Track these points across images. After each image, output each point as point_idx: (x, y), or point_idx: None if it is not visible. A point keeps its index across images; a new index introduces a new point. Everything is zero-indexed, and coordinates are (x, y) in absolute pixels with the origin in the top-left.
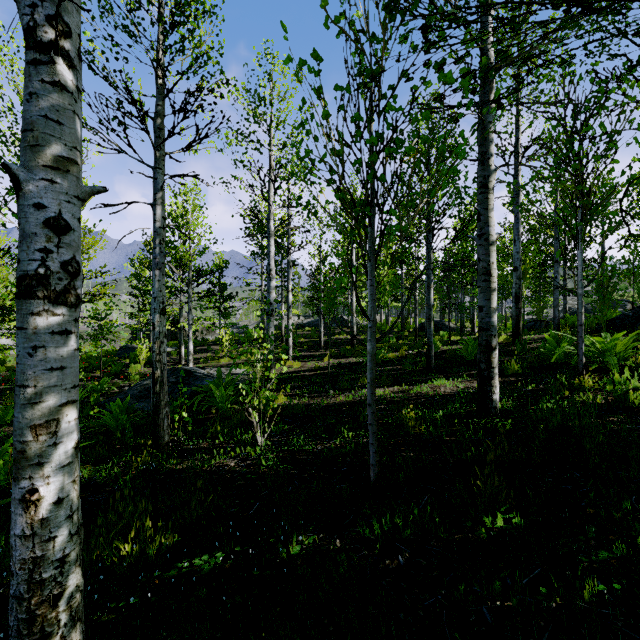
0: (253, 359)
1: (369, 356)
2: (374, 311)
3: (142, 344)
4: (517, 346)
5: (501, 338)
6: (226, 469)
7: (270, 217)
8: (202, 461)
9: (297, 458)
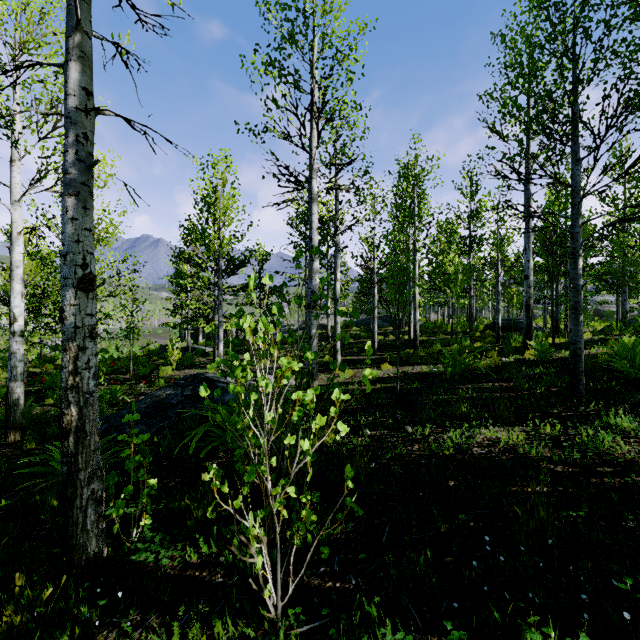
0: None
1: None
2: None
3: (173, 344)
4: None
5: None
6: None
7: (312, 175)
8: None
9: None
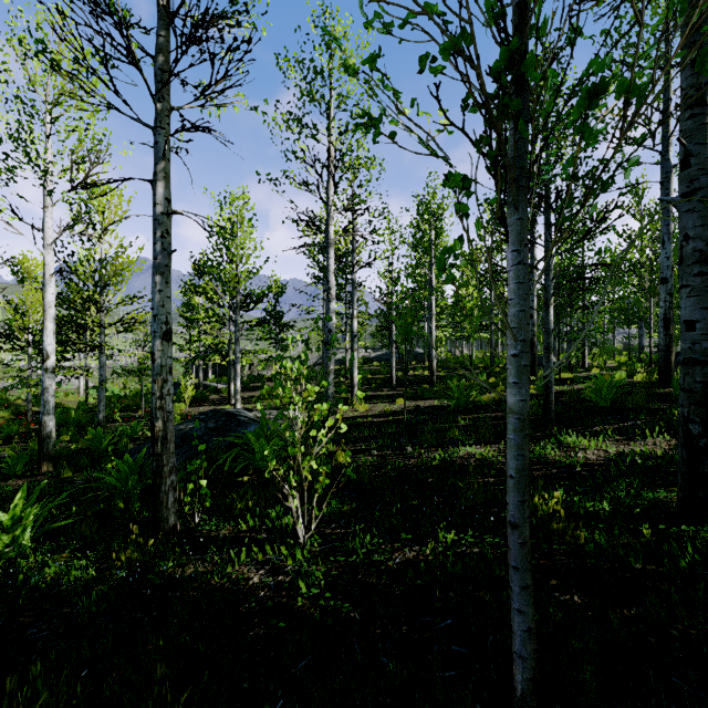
0: (311, 399)
1: (514, 418)
2: (525, 320)
3: (187, 380)
4: (675, 388)
5: (638, 376)
6: (244, 590)
7: (329, 222)
8: (215, 564)
9: (360, 581)
